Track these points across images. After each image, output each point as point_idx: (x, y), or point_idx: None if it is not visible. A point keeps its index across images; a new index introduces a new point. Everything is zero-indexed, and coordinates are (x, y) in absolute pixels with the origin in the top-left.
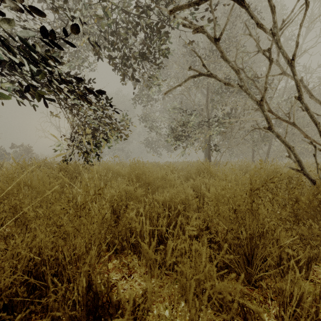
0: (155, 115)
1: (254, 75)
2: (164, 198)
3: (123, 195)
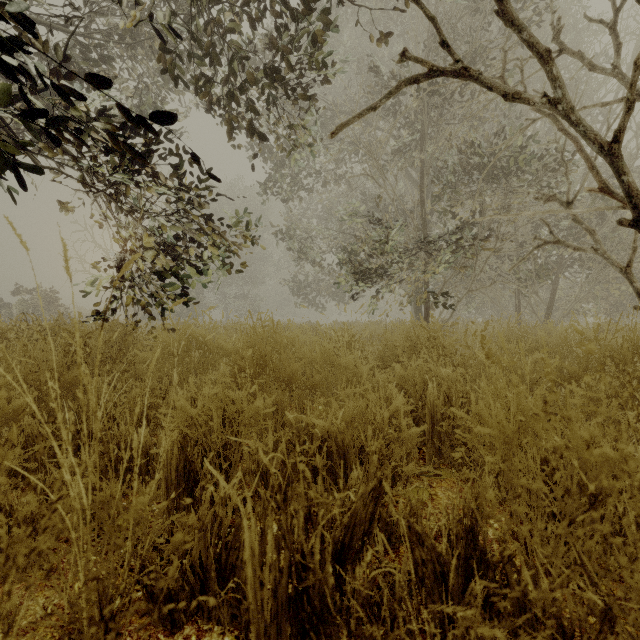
0: (311, 225)
1: None
2: (330, 423)
3: (218, 411)
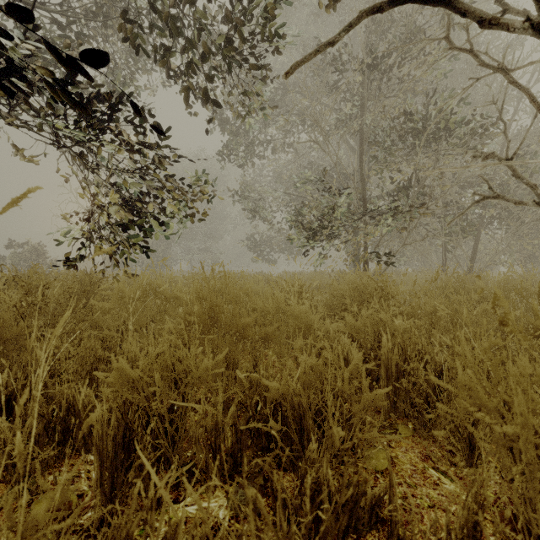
0: (263, 188)
1: (504, 59)
2: (284, 385)
3: None
